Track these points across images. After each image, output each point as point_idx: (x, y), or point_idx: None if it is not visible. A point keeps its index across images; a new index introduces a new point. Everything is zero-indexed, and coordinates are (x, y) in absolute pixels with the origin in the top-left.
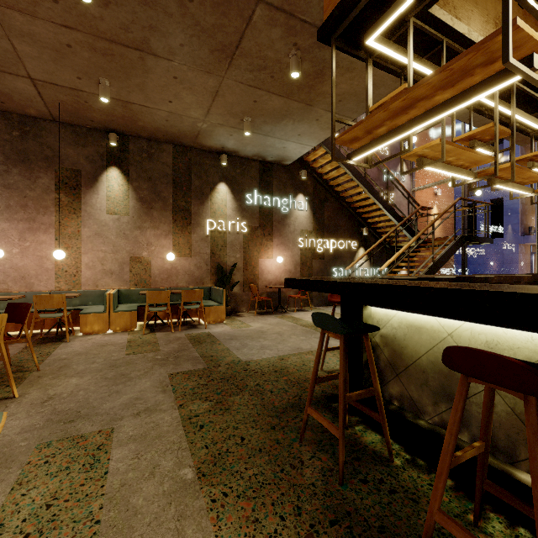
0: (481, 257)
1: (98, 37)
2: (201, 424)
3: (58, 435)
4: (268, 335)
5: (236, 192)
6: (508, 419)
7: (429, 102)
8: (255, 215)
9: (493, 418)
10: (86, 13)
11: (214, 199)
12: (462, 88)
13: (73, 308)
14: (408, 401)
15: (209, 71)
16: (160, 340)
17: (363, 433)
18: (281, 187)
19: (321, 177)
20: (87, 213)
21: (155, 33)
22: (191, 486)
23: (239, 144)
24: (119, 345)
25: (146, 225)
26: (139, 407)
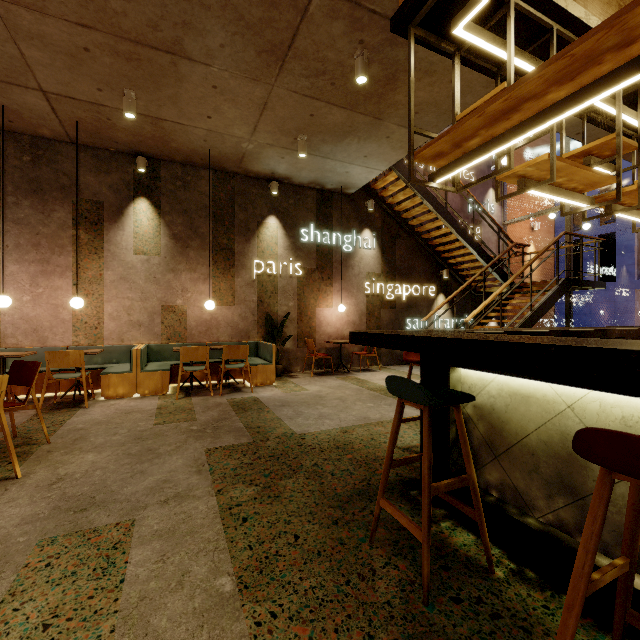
0: (587, 306)
1: (121, 38)
2: (244, 517)
3: (66, 528)
4: (328, 401)
5: (289, 227)
6: None
7: (539, 102)
8: (312, 255)
9: None
10: (105, 7)
11: (262, 236)
12: (585, 82)
13: (94, 366)
14: (511, 492)
15: (256, 77)
16: (196, 406)
17: (452, 531)
18: (343, 221)
19: (392, 209)
20: (111, 254)
21: (189, 31)
22: (229, 602)
23: (292, 168)
24: (147, 413)
25: (181, 267)
26: (168, 492)
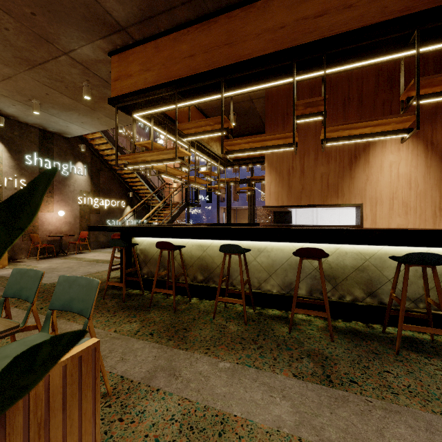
0: (202, 214)
1: None
2: (40, 308)
3: None
4: (60, 269)
5: (14, 151)
6: (178, 267)
7: (158, 156)
8: (36, 175)
9: (174, 268)
10: None
11: None
12: (169, 156)
13: None
14: (150, 273)
15: (7, 64)
16: None
17: (132, 291)
18: (61, 154)
19: (98, 152)
20: None
21: None
22: None
23: (20, 112)
24: None
25: None
26: None
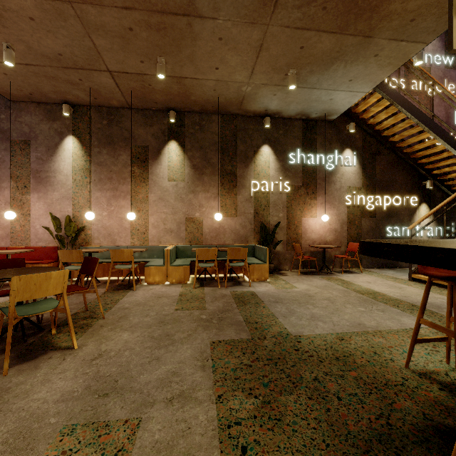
0: None
1: (152, 11)
2: (243, 444)
3: (87, 414)
4: (317, 301)
5: (279, 152)
6: None
7: None
8: (298, 174)
9: None
10: None
11: (258, 161)
12: None
13: (142, 260)
14: None
15: (253, 20)
16: (207, 295)
17: None
18: (325, 144)
19: (372, 128)
20: (153, 182)
21: None
22: None
23: (282, 103)
24: (172, 298)
25: (198, 189)
26: (174, 388)
